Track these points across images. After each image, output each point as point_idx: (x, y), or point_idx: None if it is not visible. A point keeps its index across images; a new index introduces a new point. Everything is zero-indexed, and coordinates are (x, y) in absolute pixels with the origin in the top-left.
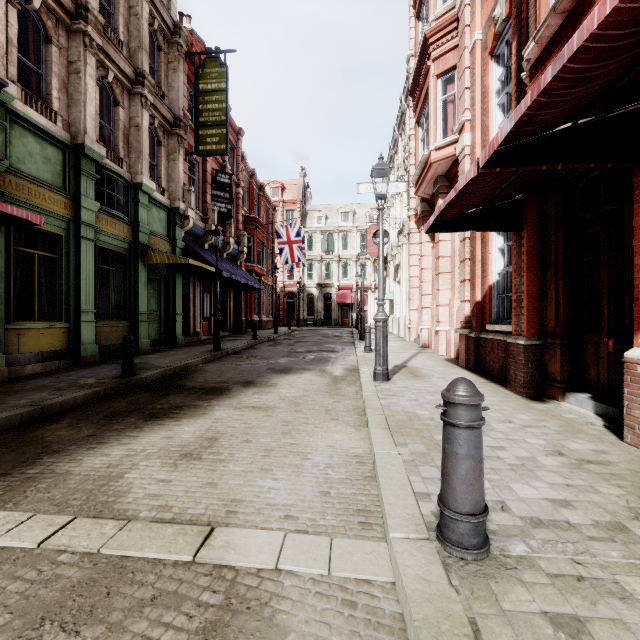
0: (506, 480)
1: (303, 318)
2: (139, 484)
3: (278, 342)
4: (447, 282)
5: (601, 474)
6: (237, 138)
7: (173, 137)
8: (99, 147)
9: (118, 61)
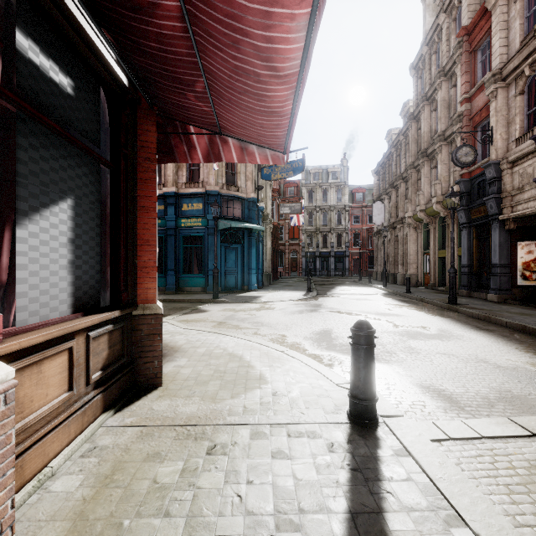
0: (317, 484)
1: None
2: None
3: None
4: None
5: (183, 511)
6: None
7: None
8: None
9: None
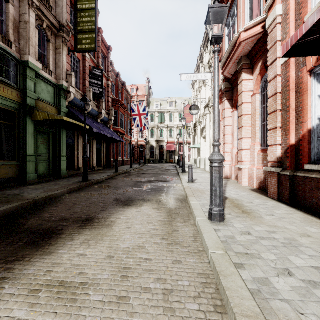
0: None
1: (148, 159)
2: None
3: (131, 174)
4: (248, 133)
5: None
6: (108, 52)
7: (59, 38)
8: None
9: None
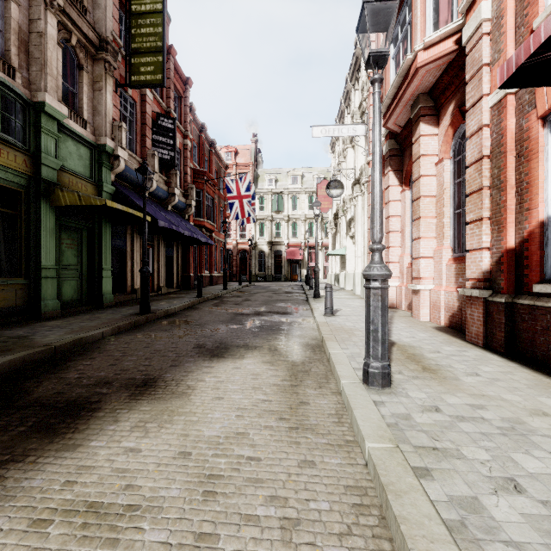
0: None
1: (255, 274)
2: None
3: (224, 300)
4: (431, 228)
5: None
6: (185, 88)
7: (99, 63)
8: None
9: None
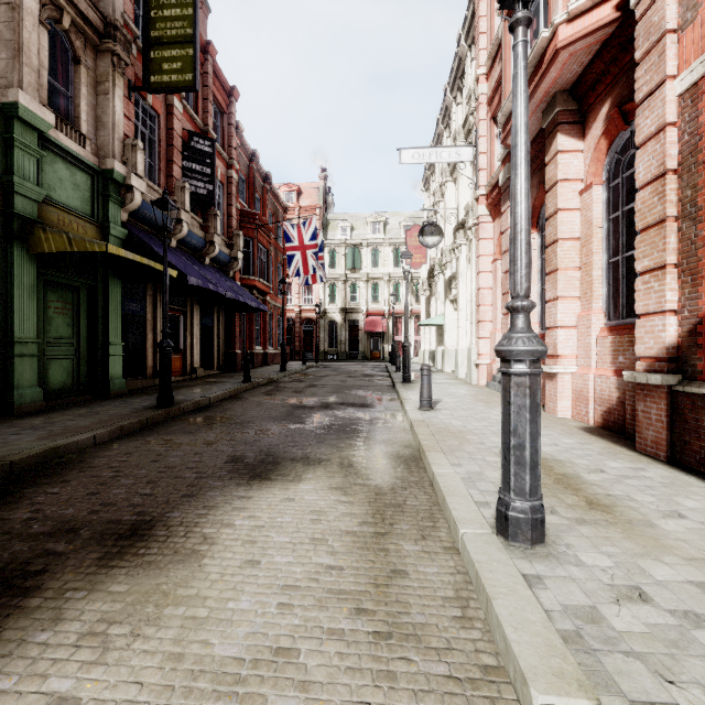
0: None
1: (324, 350)
2: None
3: (281, 386)
4: (573, 285)
5: None
6: (229, 100)
7: (104, 56)
8: None
9: None
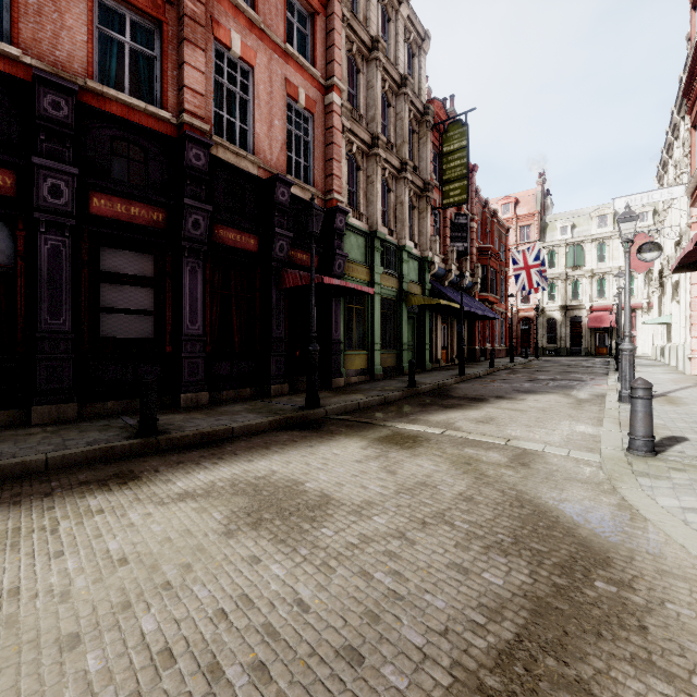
0: (696, 448)
1: (541, 346)
2: (464, 426)
3: (516, 370)
4: None
5: None
6: (471, 175)
7: (423, 199)
8: (384, 229)
9: (391, 161)
